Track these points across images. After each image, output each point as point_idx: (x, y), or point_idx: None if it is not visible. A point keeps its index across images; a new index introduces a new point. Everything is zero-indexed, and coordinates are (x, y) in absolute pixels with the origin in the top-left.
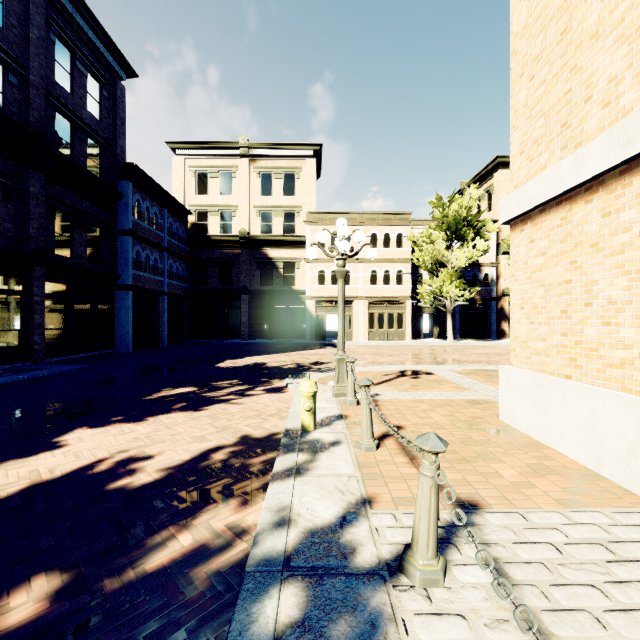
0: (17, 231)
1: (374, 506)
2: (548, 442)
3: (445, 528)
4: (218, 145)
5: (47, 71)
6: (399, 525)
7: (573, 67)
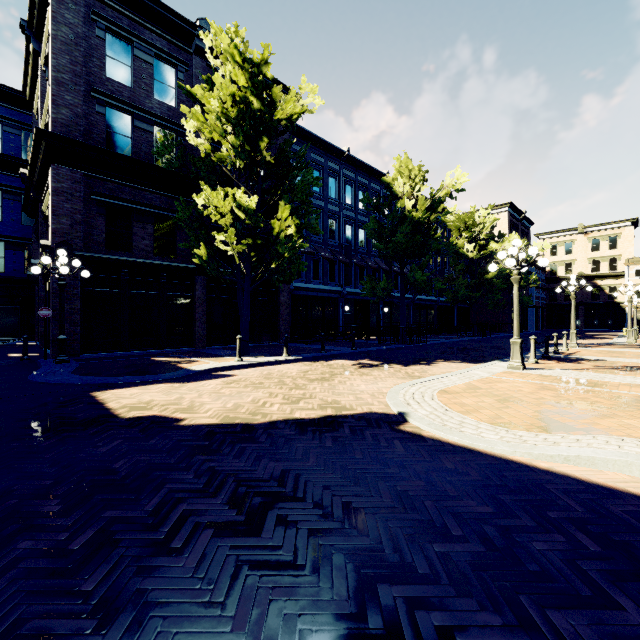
0: None
1: None
2: None
3: None
4: (564, 231)
5: None
6: None
7: None
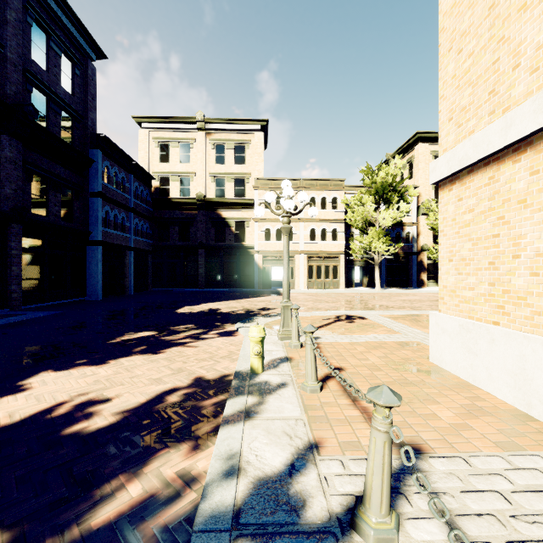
0: None
1: (321, 451)
2: (477, 383)
3: (392, 475)
4: (178, 120)
5: (24, 50)
6: (347, 473)
7: (501, 38)
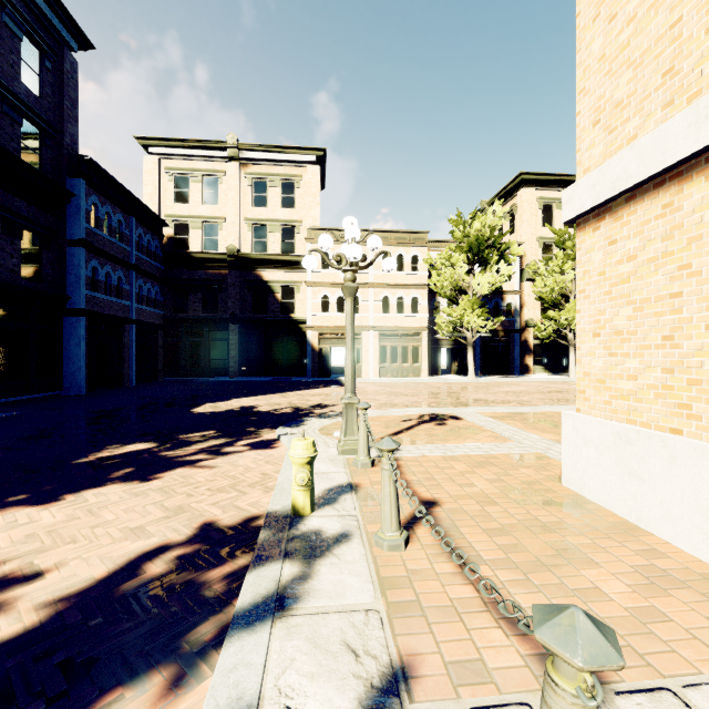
0: None
1: (415, 688)
2: (644, 523)
3: None
4: (201, 144)
5: None
6: None
7: None
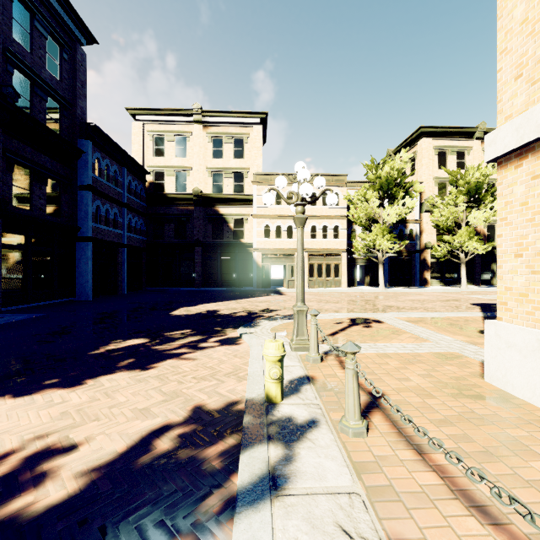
0: None
1: None
2: None
3: None
4: (174, 112)
5: (4, 27)
6: None
7: None
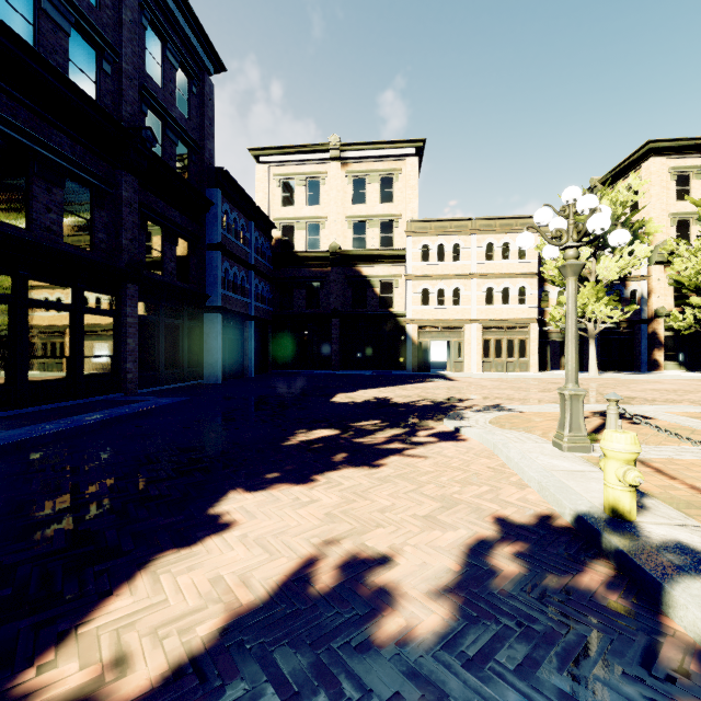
0: (110, 242)
1: None
2: None
3: None
4: (306, 149)
5: (139, 61)
6: None
7: None
